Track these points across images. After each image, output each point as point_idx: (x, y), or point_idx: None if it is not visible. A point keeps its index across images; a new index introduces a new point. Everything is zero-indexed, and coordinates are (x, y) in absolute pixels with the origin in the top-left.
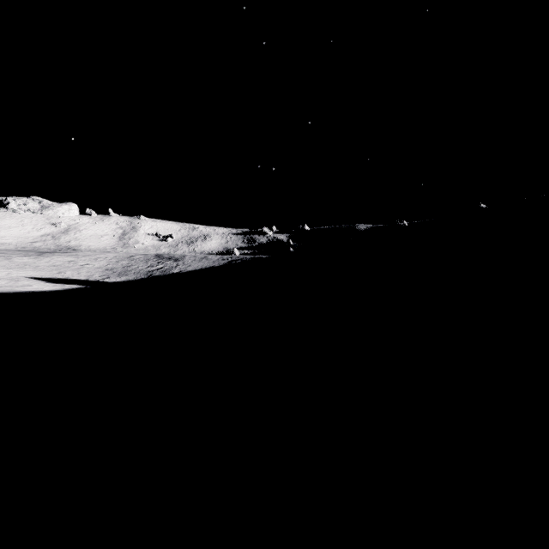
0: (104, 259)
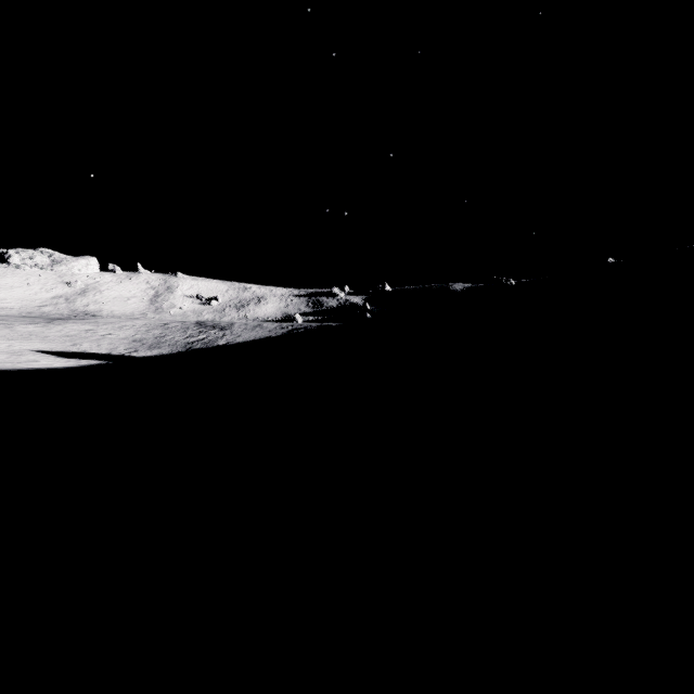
0: (131, 327)
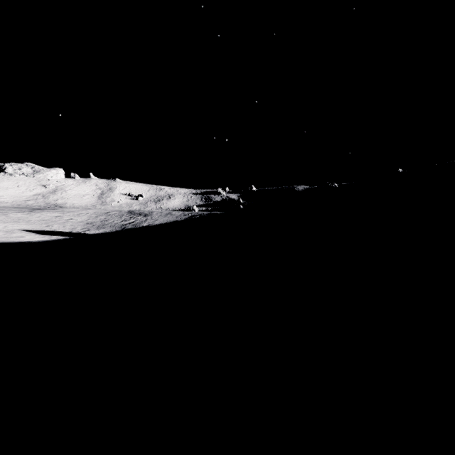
0: (85, 215)
